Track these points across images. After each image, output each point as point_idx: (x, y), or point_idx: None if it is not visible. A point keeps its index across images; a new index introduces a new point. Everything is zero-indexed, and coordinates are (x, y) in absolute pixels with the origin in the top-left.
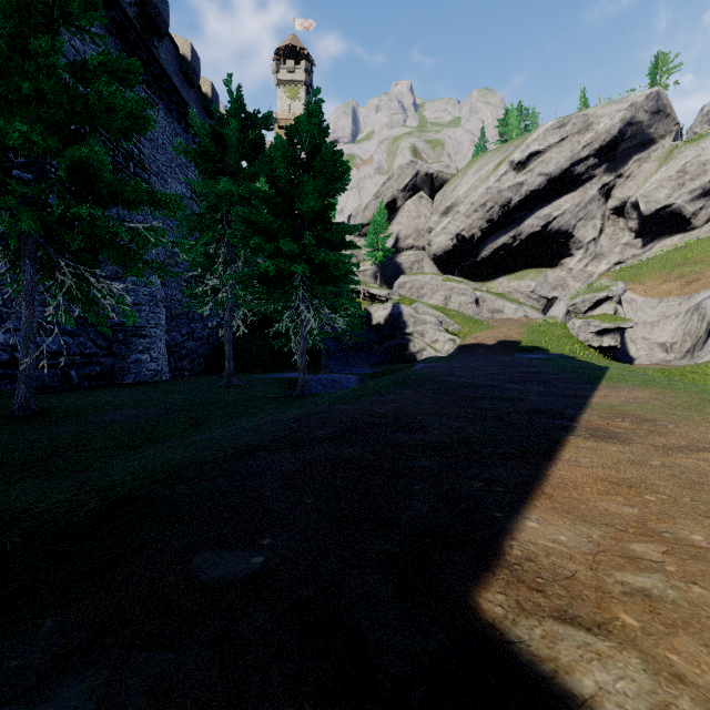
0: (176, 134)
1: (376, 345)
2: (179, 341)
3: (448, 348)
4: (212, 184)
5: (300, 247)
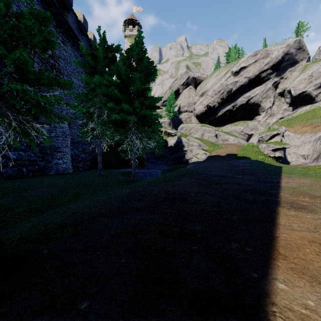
0: (76, 57)
1: (170, 156)
2: (77, 154)
3: (203, 157)
4: (91, 78)
5: (132, 108)
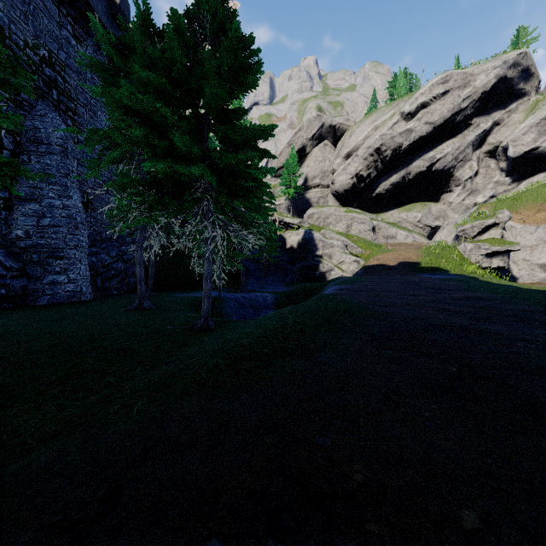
0: None
1: (290, 266)
2: (107, 262)
3: (353, 269)
4: (115, 93)
5: (201, 148)
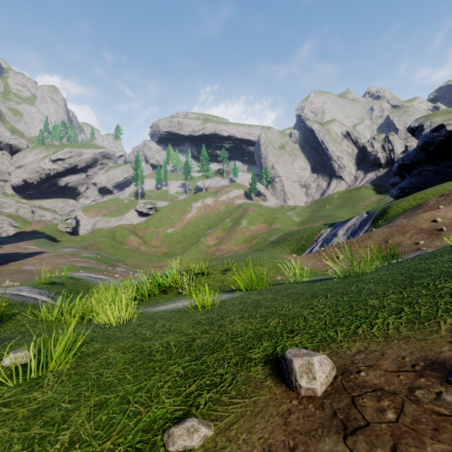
0: None
1: None
2: None
3: (14, 232)
4: None
5: None
